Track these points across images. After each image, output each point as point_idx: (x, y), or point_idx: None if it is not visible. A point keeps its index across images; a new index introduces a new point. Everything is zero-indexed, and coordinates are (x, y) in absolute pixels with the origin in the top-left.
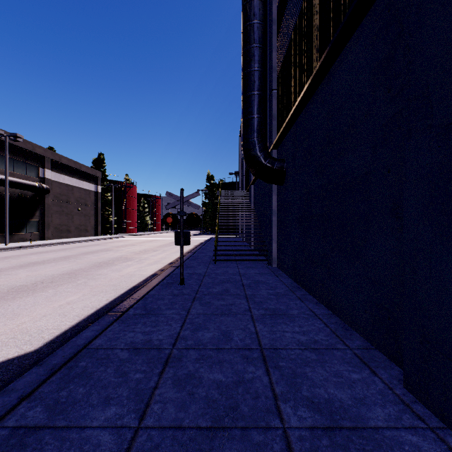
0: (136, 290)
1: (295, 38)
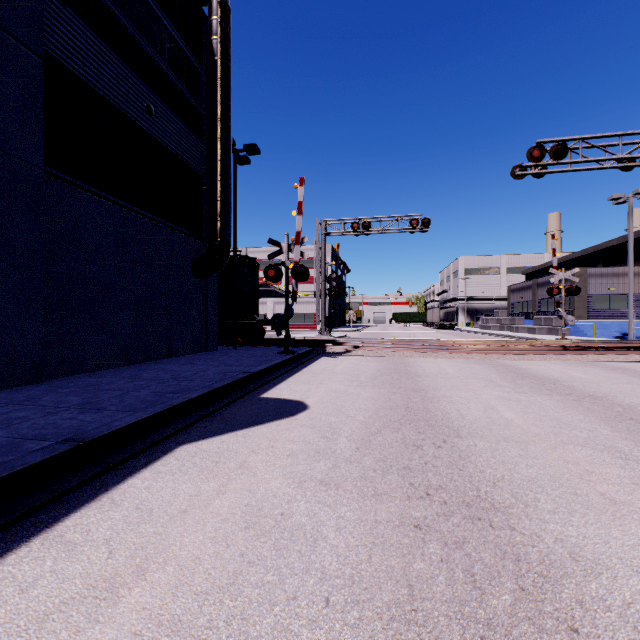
0: None
1: None
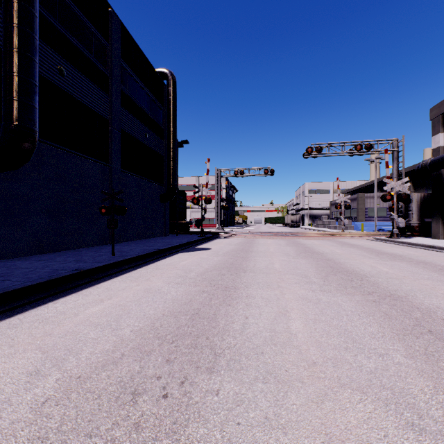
0: (143, 261)
1: (40, 84)
